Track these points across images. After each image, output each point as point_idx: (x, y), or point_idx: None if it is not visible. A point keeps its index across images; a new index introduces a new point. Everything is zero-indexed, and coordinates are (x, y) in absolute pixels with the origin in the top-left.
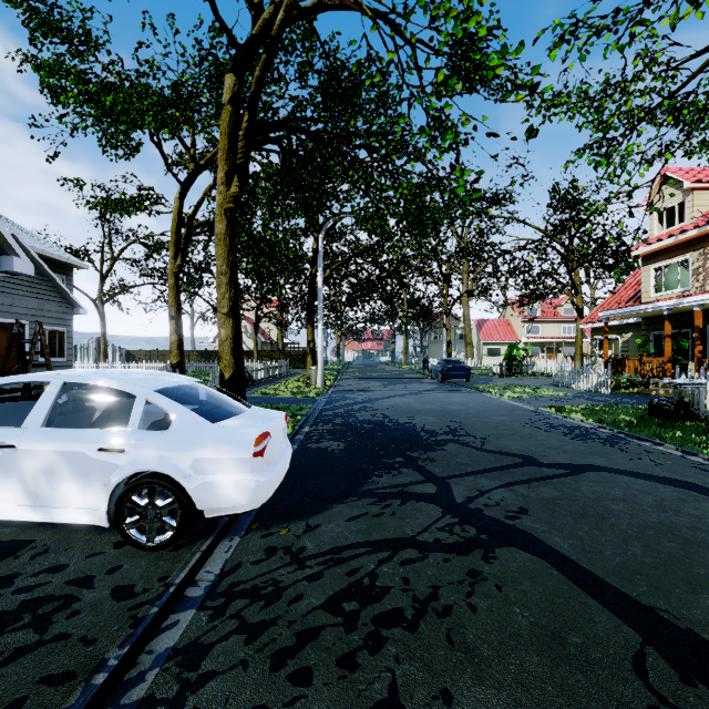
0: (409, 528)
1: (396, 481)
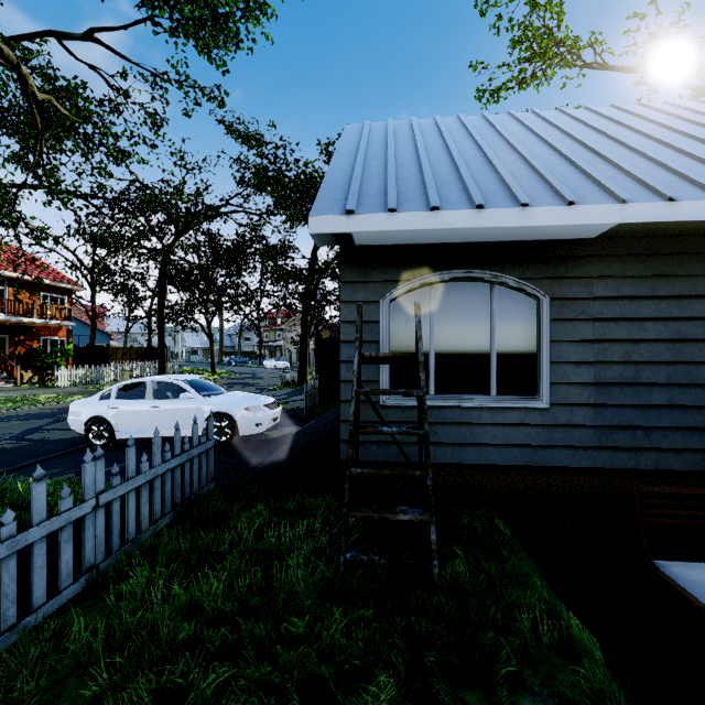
0: (60, 432)
1: (5, 445)
